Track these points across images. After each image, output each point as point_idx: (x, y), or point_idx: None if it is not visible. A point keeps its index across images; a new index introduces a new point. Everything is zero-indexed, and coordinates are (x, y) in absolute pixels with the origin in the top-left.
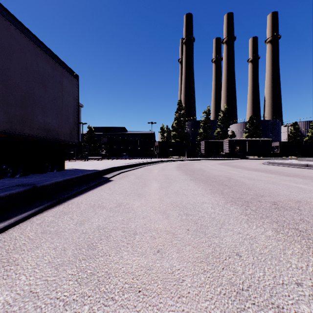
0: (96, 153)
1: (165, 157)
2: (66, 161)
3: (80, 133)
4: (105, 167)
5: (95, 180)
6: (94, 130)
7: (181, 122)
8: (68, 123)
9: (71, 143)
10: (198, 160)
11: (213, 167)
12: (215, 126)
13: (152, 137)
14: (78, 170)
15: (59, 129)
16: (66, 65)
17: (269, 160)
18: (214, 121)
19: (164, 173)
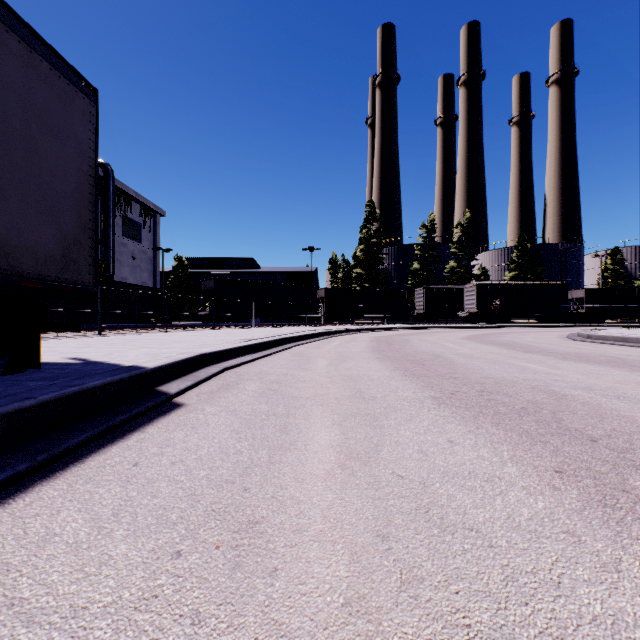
0: (192, 314)
1: (340, 323)
2: (114, 331)
3: (159, 270)
4: (177, 355)
5: (108, 413)
6: (189, 265)
7: (373, 249)
8: (55, 224)
9: (67, 285)
10: (413, 329)
11: (463, 349)
12: (445, 257)
13: (312, 279)
14: (80, 371)
15: (15, 240)
16: (45, 43)
17: (568, 328)
18: (444, 245)
19: (344, 372)
